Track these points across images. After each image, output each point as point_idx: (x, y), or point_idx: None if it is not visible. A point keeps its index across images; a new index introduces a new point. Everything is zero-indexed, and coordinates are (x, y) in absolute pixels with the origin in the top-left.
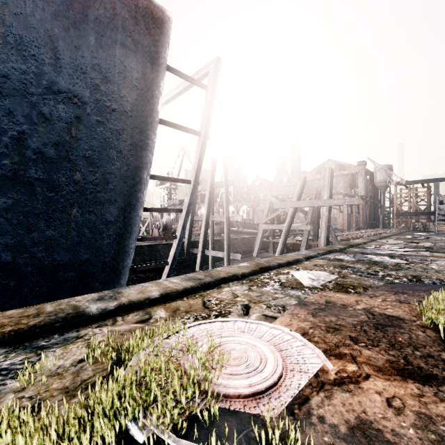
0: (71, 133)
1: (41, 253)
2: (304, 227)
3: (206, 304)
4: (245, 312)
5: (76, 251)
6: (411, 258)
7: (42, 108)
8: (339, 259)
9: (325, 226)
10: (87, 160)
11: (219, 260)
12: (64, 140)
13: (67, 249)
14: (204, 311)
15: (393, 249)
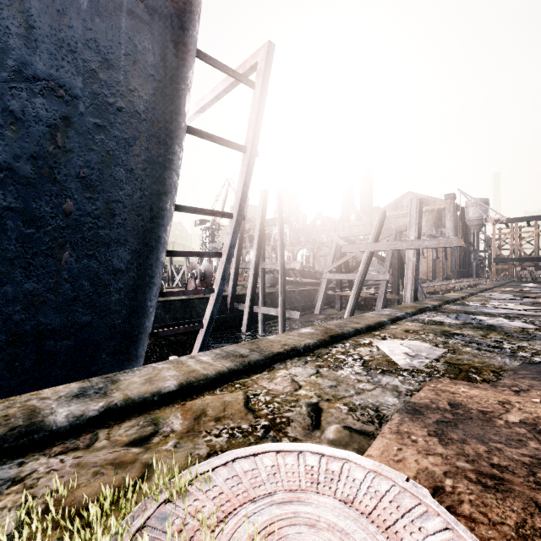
0: (56, 142)
1: (19, 314)
2: (380, 277)
3: (251, 403)
4: (314, 421)
5: (71, 311)
6: (537, 320)
7: (9, 101)
8: (438, 322)
9: (411, 275)
10: (83, 182)
11: (271, 318)
12: (46, 151)
13: (57, 309)
14: (246, 417)
15: (508, 308)
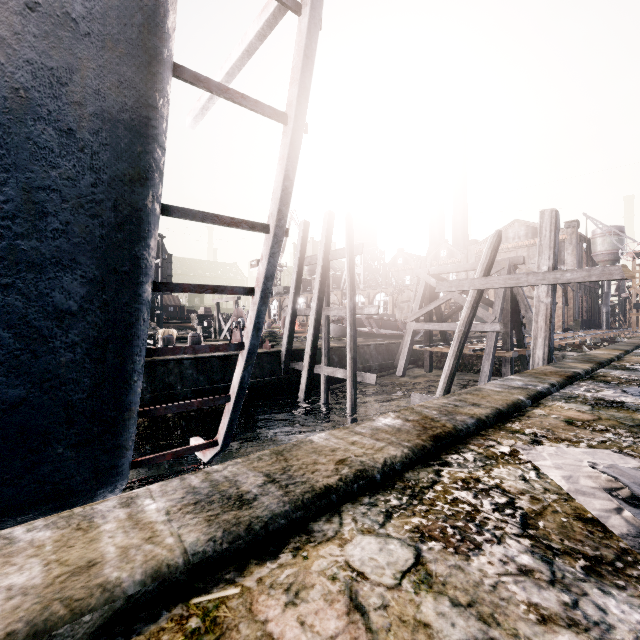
0: None
1: None
2: (487, 327)
3: None
4: None
5: None
6: None
7: None
8: (613, 402)
9: (544, 324)
10: None
11: (339, 381)
12: None
13: None
14: None
15: None
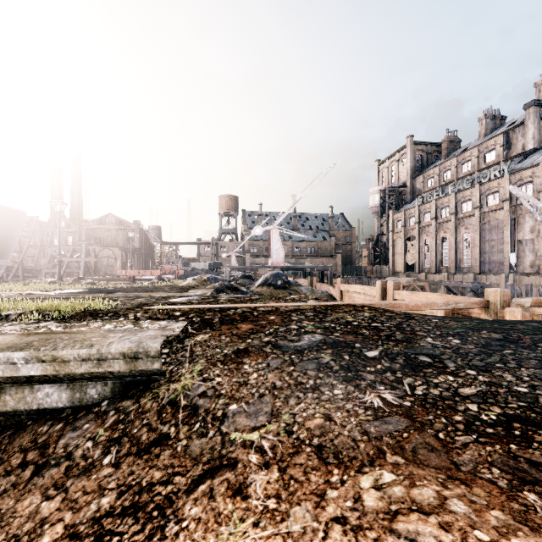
0: None
1: None
2: (76, 271)
3: None
4: None
5: None
6: None
7: None
8: None
9: (83, 269)
10: None
11: None
12: None
13: None
14: None
15: None
